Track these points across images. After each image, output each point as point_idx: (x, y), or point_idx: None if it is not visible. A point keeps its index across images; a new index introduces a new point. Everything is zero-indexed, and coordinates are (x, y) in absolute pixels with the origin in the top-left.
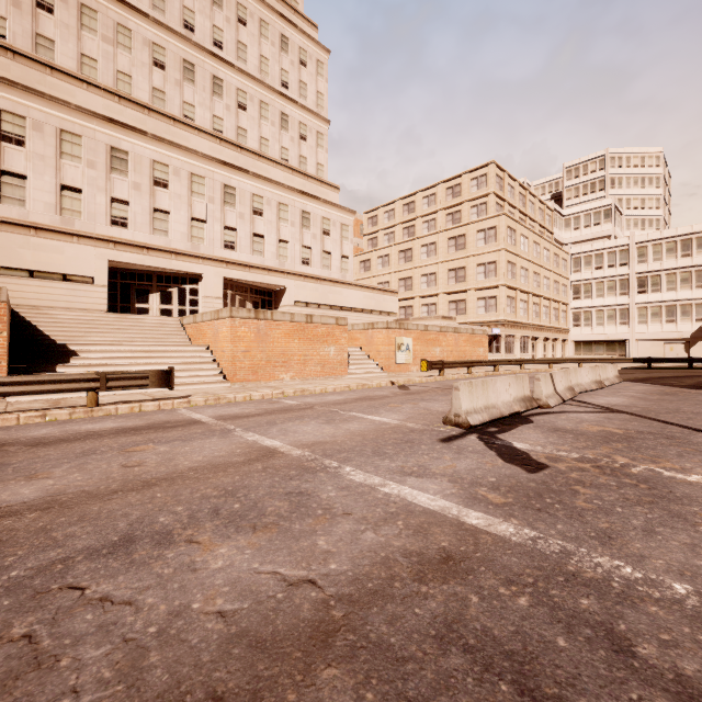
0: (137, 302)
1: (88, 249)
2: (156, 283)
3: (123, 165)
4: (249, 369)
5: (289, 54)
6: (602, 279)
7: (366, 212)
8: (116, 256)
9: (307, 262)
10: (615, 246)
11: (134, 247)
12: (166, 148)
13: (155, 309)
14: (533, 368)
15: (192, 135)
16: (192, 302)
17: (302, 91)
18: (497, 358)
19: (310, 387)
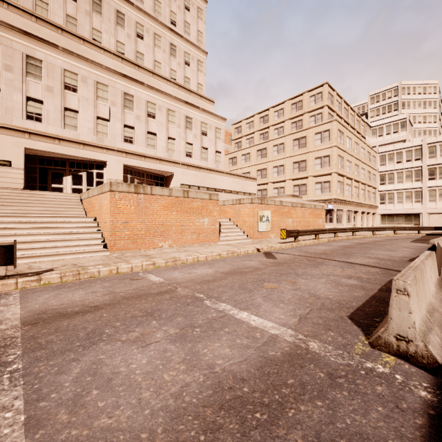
0: (53, 182)
1: (5, 138)
2: (68, 168)
3: (37, 70)
4: (129, 238)
5: (176, 0)
6: (402, 170)
7: (234, 124)
8: (31, 144)
9: (190, 155)
10: (412, 146)
11: (47, 137)
12: (75, 60)
13: (68, 189)
14: (359, 234)
15: (98, 53)
16: (98, 183)
17: (186, 29)
18: (330, 226)
19: (183, 256)
